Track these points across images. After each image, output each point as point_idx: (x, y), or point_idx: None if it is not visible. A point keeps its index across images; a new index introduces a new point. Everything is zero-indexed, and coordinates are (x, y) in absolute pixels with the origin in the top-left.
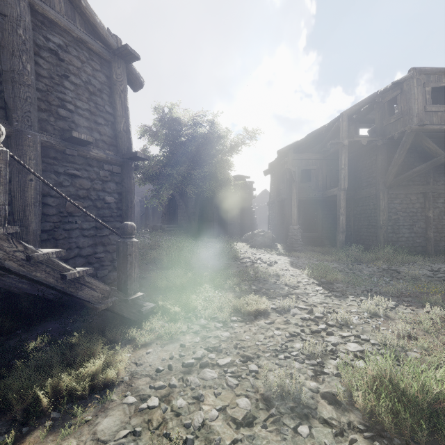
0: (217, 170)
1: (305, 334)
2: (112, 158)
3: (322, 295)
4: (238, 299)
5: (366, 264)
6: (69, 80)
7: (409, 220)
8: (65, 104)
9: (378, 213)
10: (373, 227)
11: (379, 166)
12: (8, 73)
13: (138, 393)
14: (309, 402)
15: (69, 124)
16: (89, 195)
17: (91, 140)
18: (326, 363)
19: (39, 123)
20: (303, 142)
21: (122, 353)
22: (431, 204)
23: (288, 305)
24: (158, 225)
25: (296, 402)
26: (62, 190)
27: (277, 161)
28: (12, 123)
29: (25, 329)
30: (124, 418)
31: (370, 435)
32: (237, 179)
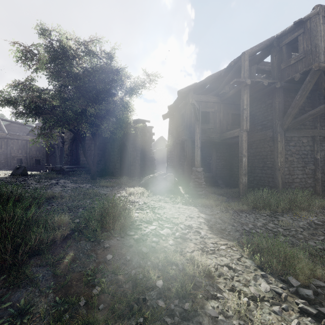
0: (115, 108)
1: None
2: None
3: None
4: None
5: (288, 215)
6: None
7: (301, 161)
8: None
9: (276, 154)
10: (269, 168)
11: (276, 109)
12: None
13: None
14: None
15: None
16: None
17: None
18: None
19: None
20: (202, 84)
21: None
22: (319, 146)
23: None
24: (57, 166)
25: None
26: None
27: (177, 104)
28: None
29: None
30: None
31: None
32: (138, 122)
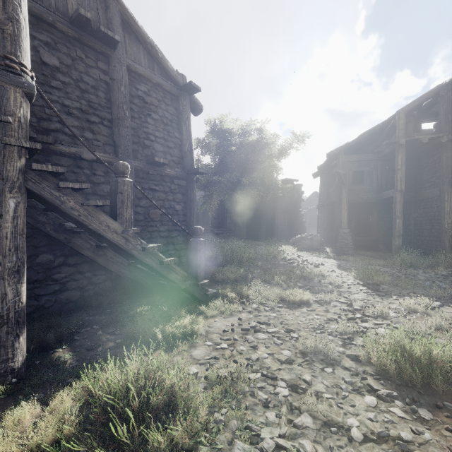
0: (264, 176)
1: (341, 320)
2: (179, 174)
3: (365, 293)
4: (284, 291)
5: (423, 270)
6: (150, 117)
7: None
8: (148, 136)
9: (442, 215)
10: (436, 230)
11: (443, 165)
12: (116, 120)
13: (213, 341)
14: (335, 358)
15: (151, 150)
16: (164, 204)
17: (167, 162)
18: (355, 339)
19: (133, 153)
20: (355, 143)
21: (199, 318)
22: None
23: (329, 299)
24: (208, 228)
25: (326, 357)
26: (147, 201)
27: (327, 164)
28: (118, 155)
29: (129, 301)
30: (207, 351)
31: (378, 377)
32: (285, 182)
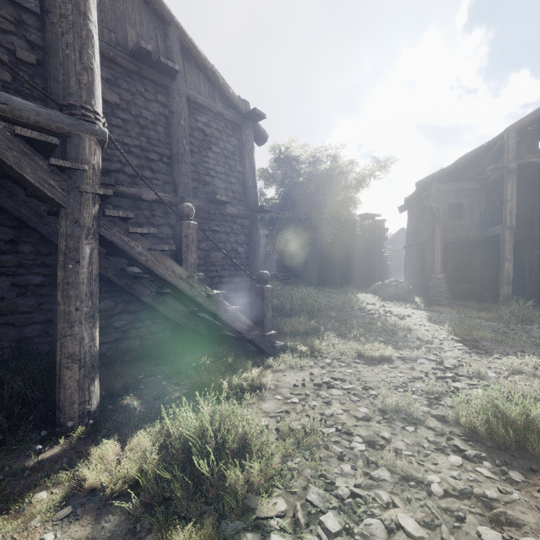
0: (339, 210)
1: (429, 378)
2: (242, 212)
3: (461, 351)
4: (362, 345)
5: (538, 324)
6: (211, 150)
7: None
8: (209, 172)
9: None
10: None
11: None
12: (175, 156)
13: (283, 395)
14: (419, 417)
15: (212, 188)
16: (225, 247)
17: (229, 200)
18: (444, 399)
19: (193, 191)
20: (451, 169)
21: (267, 371)
22: None
23: (415, 356)
24: (272, 273)
25: (408, 416)
26: (208, 244)
27: (416, 195)
28: (178, 194)
29: (190, 352)
30: (277, 405)
31: (466, 438)
32: (364, 218)
